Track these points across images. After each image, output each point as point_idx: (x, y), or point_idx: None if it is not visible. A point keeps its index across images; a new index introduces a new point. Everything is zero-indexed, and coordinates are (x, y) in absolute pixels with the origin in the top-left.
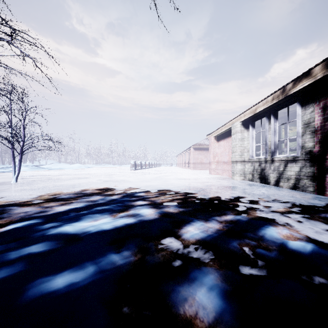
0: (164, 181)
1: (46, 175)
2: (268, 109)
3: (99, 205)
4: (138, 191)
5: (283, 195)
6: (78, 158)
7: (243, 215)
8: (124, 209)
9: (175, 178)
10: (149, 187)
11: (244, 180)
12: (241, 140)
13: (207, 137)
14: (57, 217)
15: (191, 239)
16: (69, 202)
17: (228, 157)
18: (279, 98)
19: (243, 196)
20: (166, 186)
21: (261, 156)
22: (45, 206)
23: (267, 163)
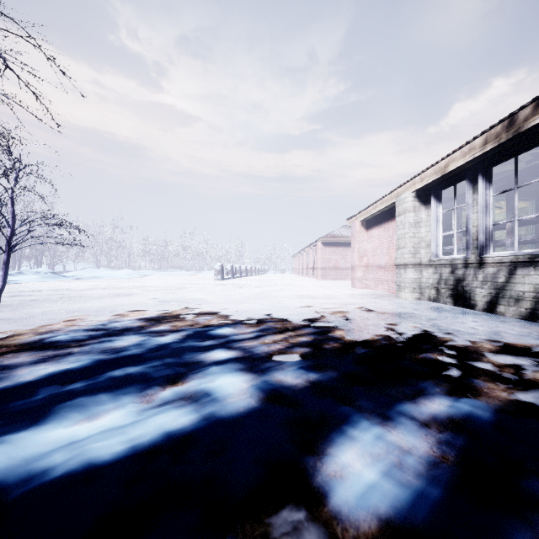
0: (272, 301)
1: (64, 289)
2: (471, 164)
3: (125, 362)
4: (220, 324)
5: (517, 333)
6: (128, 259)
7: (468, 396)
8: (180, 375)
9: (292, 294)
10: (243, 315)
11: (420, 299)
12: (414, 225)
13: (347, 222)
14: (1, 403)
15: (363, 518)
16: (66, 352)
17: (387, 257)
18: (500, 138)
19: (437, 335)
20: (276, 312)
21: (454, 255)
22: (2, 365)
23: (468, 267)
